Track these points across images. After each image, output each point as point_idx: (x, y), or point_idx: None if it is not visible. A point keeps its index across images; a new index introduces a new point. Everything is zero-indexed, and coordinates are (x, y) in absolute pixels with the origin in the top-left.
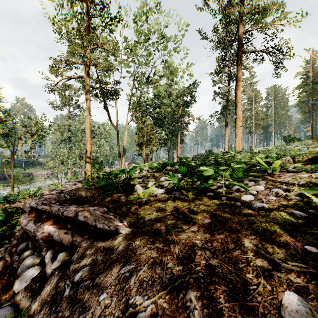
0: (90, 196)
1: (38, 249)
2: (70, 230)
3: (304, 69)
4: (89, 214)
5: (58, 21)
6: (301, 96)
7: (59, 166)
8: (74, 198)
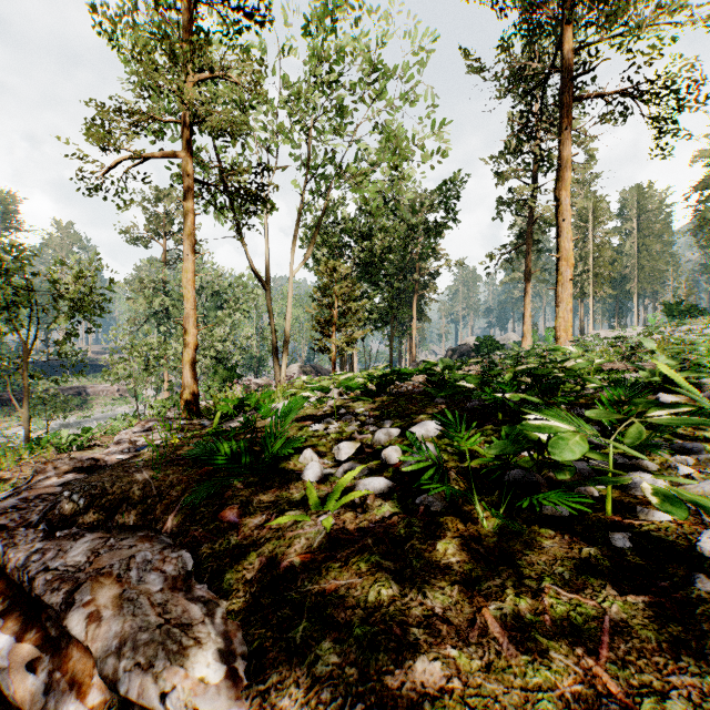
0: (156, 493)
1: None
2: (52, 651)
3: None
4: (114, 603)
5: (115, 15)
6: (709, 208)
7: (142, 373)
8: (101, 503)
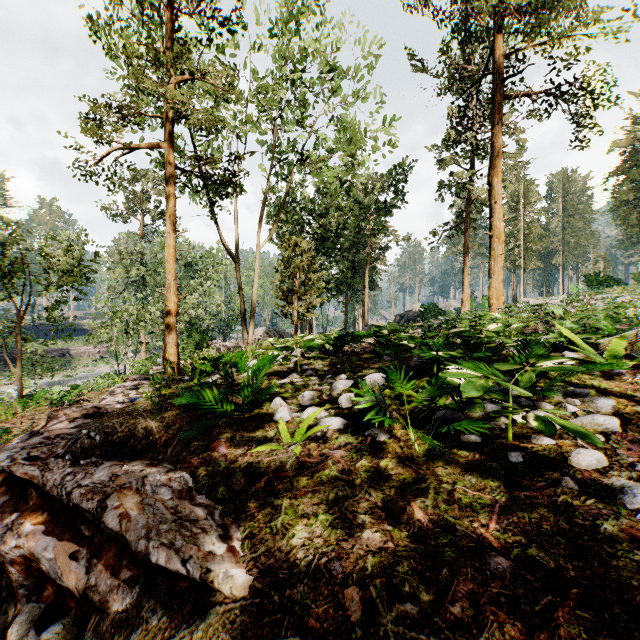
0: (156, 432)
1: (7, 588)
2: (87, 546)
3: (629, 134)
4: (137, 506)
5: (106, 24)
6: (623, 191)
7: (122, 336)
8: (113, 439)
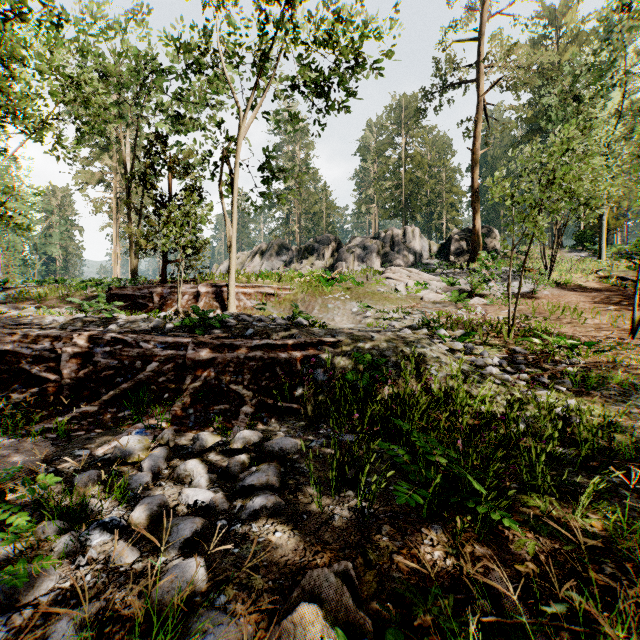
0: None
1: None
2: None
3: None
4: None
5: None
6: None
7: None
8: None
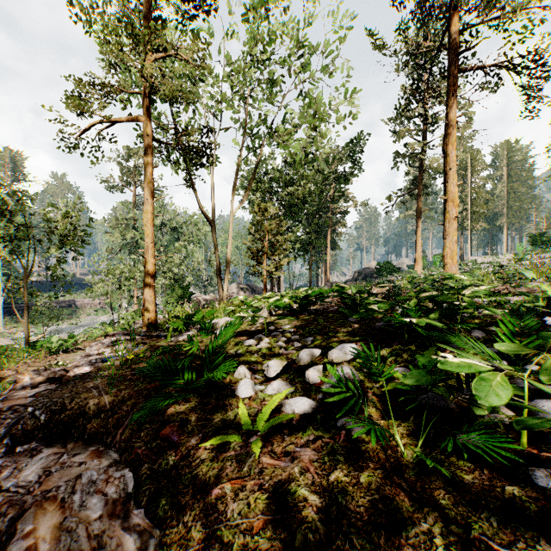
0: (109, 408)
1: None
2: None
3: None
4: (52, 534)
5: (90, 8)
6: None
7: (117, 290)
8: (60, 418)
